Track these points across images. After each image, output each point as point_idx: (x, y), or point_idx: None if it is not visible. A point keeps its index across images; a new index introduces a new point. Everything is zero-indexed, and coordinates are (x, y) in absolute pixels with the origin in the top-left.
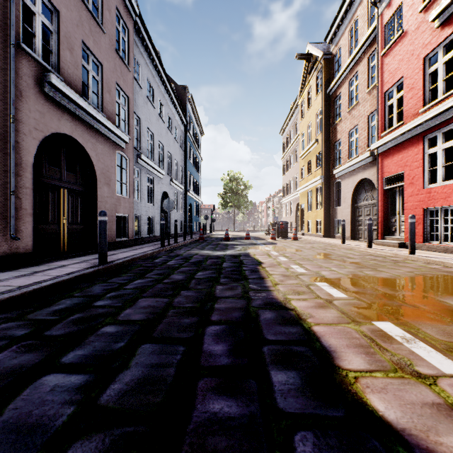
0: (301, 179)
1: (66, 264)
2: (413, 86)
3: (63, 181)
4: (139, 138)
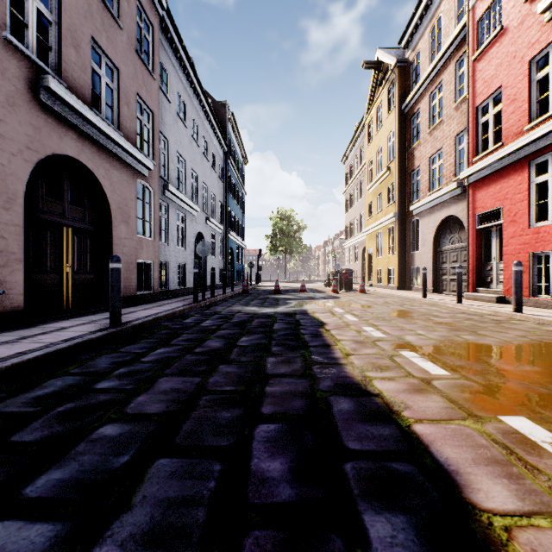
0: (368, 217)
1: (67, 326)
2: (515, 97)
3: (66, 217)
4: (167, 165)
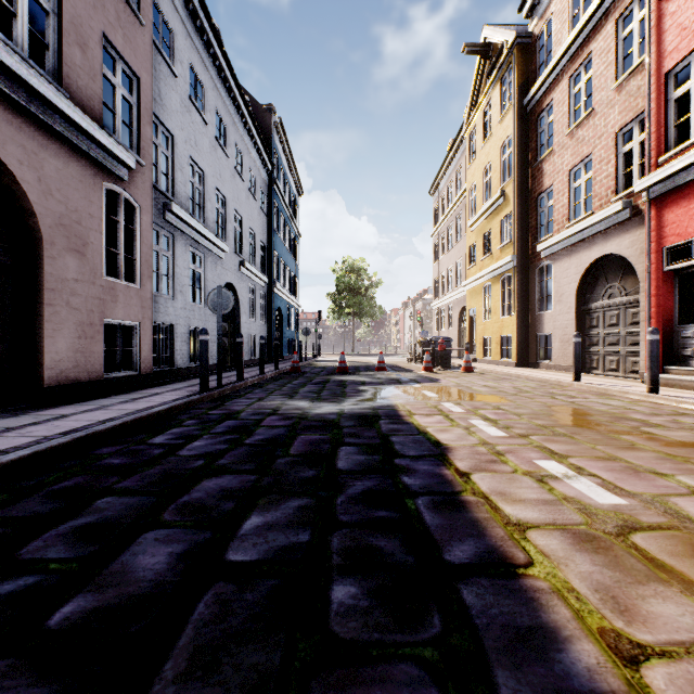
0: (470, 265)
1: None
2: None
3: None
4: (171, 173)
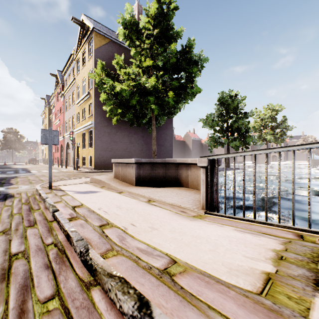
0: None
1: None
2: None
3: None
4: None
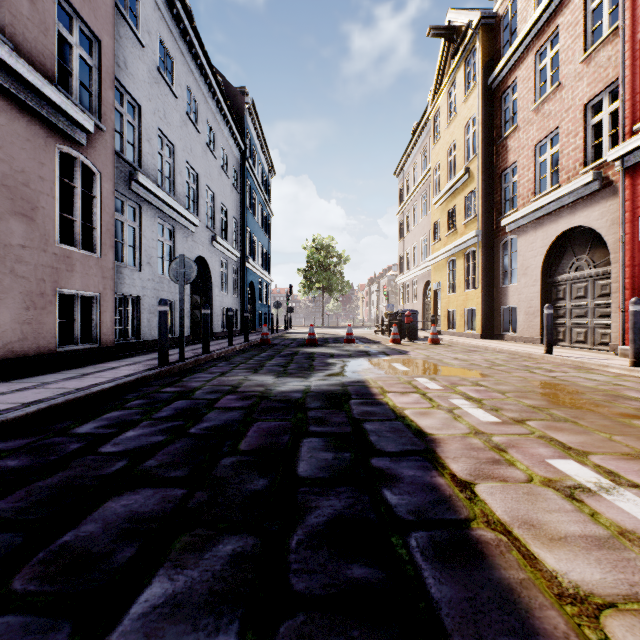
0: (434, 241)
1: None
2: None
3: None
4: (138, 144)
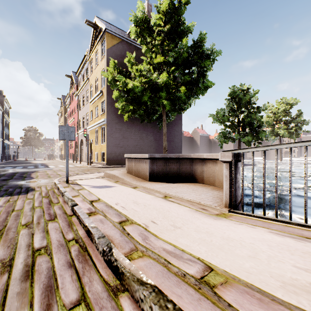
0: None
1: None
2: None
3: None
4: None
